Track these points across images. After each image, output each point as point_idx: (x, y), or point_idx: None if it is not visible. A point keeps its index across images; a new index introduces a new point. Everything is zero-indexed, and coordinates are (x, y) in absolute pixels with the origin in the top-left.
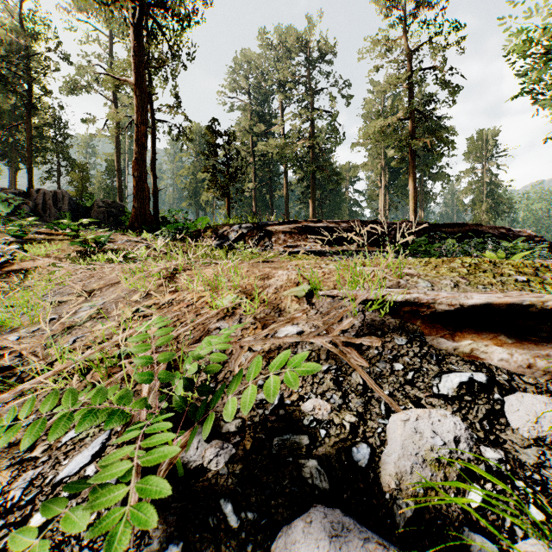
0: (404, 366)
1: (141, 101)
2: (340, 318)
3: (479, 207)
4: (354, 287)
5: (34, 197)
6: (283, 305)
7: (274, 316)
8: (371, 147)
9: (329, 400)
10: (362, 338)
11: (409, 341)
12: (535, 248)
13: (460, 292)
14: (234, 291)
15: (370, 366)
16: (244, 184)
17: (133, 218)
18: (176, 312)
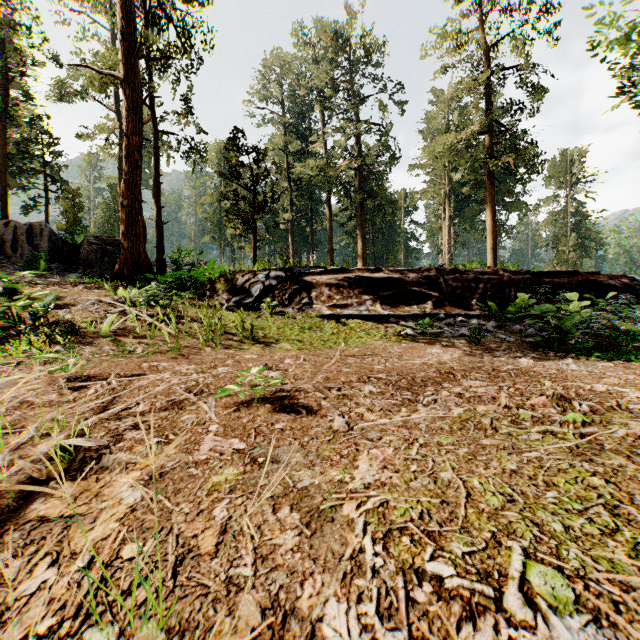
0: None
1: (133, 103)
2: None
3: (564, 243)
4: None
5: (3, 232)
6: None
7: None
8: (432, 170)
9: None
10: None
11: None
12: None
13: None
14: None
15: None
16: (279, 214)
17: (121, 263)
18: None
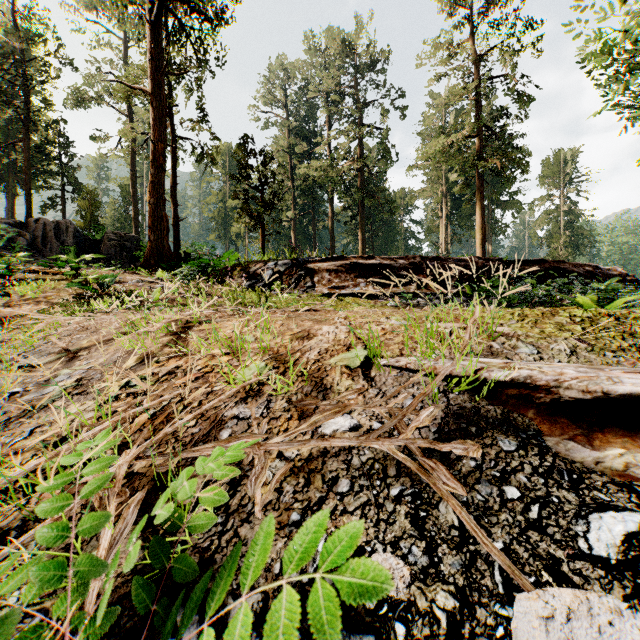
0: (520, 492)
1: (157, 113)
2: (414, 407)
3: (556, 240)
4: (429, 354)
5: (33, 229)
6: (329, 380)
7: (317, 397)
8: (430, 171)
9: (407, 557)
10: (452, 443)
11: (521, 444)
12: (636, 291)
13: (594, 369)
14: (261, 356)
15: (466, 491)
16: (282, 213)
17: (148, 253)
18: (178, 390)
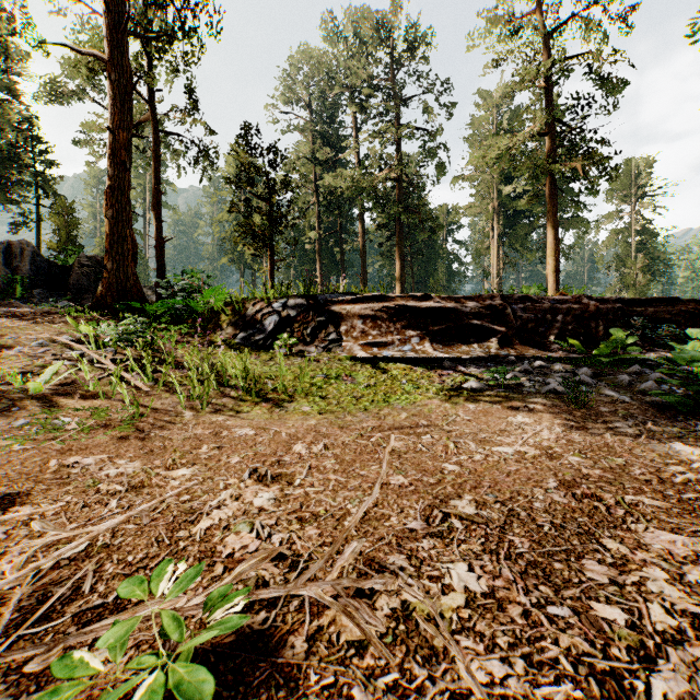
0: None
1: (119, 90)
2: None
3: (631, 265)
4: None
5: None
6: None
7: None
8: (479, 182)
9: None
10: None
11: None
12: None
13: None
14: None
15: None
16: (305, 232)
17: (103, 288)
18: None
